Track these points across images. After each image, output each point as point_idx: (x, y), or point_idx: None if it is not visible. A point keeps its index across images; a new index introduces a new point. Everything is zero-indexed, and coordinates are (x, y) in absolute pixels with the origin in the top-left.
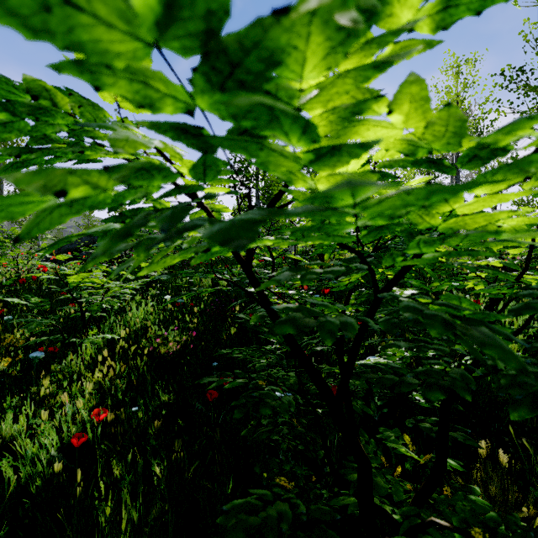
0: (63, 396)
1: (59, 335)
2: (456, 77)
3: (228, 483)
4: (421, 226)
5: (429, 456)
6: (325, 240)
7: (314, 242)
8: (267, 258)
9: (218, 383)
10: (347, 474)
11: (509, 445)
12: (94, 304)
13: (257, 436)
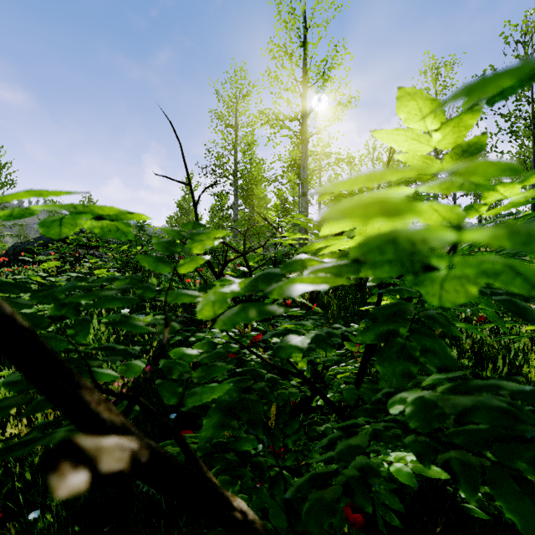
0: None
1: None
2: (435, 79)
3: None
4: None
5: None
6: None
7: None
8: (243, 268)
9: None
10: None
11: None
12: None
13: None
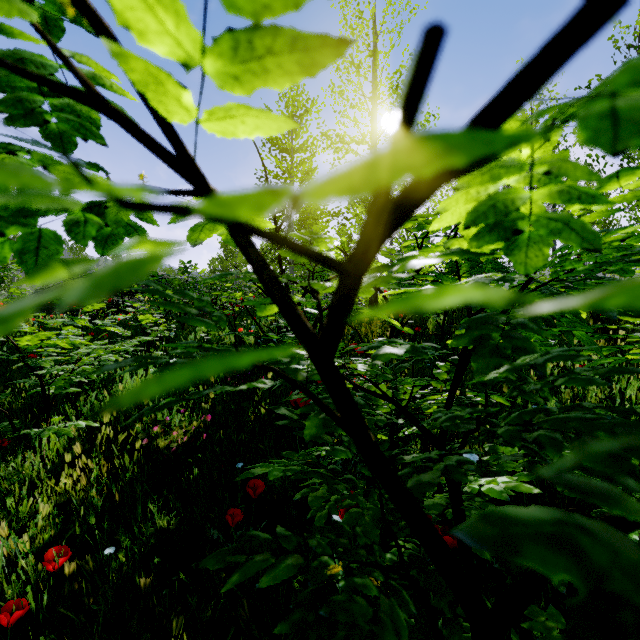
0: None
1: (7, 423)
2: None
3: None
4: None
5: None
6: None
7: None
8: (311, 310)
9: (246, 574)
10: None
11: None
12: (60, 378)
13: None
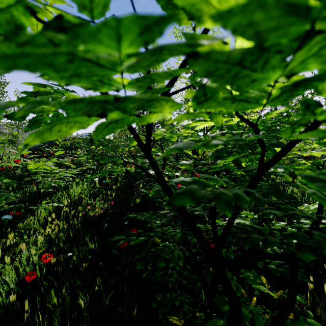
0: (22, 245)
1: (22, 204)
2: None
3: (133, 307)
4: (325, 95)
5: (280, 293)
6: (227, 109)
7: (216, 110)
8: (160, 154)
9: (125, 241)
10: (220, 306)
11: (323, 277)
12: (46, 183)
13: (154, 279)
